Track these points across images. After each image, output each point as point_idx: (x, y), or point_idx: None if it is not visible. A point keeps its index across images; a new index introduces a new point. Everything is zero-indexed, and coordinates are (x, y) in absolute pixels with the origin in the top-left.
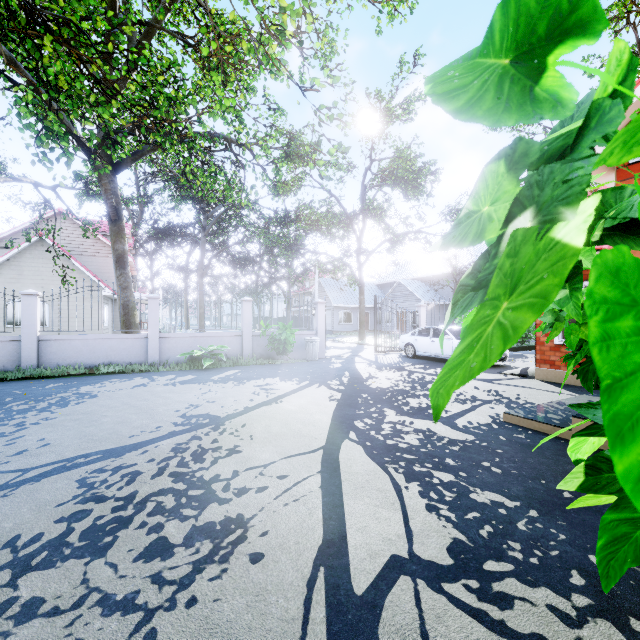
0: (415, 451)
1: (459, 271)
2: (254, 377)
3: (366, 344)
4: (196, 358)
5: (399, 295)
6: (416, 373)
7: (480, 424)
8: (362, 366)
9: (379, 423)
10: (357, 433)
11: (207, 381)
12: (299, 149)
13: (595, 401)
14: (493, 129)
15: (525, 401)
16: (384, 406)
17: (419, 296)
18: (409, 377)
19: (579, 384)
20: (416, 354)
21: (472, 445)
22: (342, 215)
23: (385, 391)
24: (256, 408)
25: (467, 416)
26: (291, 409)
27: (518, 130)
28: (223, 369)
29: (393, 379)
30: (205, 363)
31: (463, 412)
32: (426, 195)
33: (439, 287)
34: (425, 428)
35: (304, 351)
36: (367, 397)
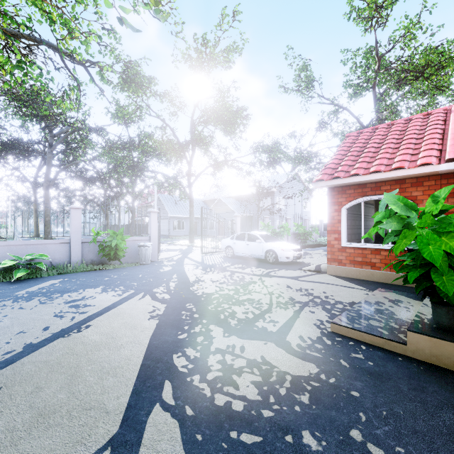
0: (256, 419)
1: (261, 192)
2: (72, 288)
3: (195, 246)
4: (11, 268)
5: (219, 208)
6: (237, 273)
7: (312, 340)
8: (190, 268)
9: (205, 355)
10: (175, 384)
11: (5, 299)
12: (135, 77)
13: (389, 297)
14: (285, 91)
15: (334, 300)
16: (210, 321)
17: (234, 209)
18: (231, 278)
19: (360, 277)
20: (234, 255)
21: (321, 386)
22: (176, 143)
23: (211, 298)
24: (43, 345)
25: (295, 328)
26: (94, 341)
27: (302, 92)
28: (41, 279)
29: (217, 281)
30: (16, 275)
31: (290, 322)
32: (241, 131)
33: (247, 203)
34: (259, 357)
35: (138, 255)
36: (192, 308)
